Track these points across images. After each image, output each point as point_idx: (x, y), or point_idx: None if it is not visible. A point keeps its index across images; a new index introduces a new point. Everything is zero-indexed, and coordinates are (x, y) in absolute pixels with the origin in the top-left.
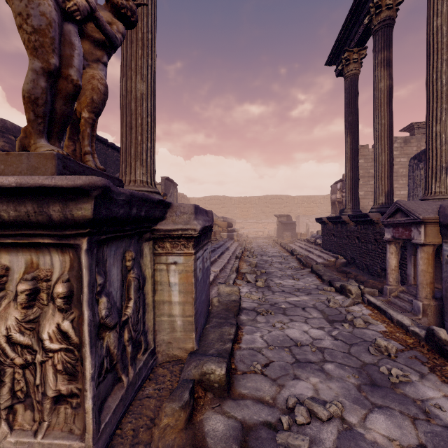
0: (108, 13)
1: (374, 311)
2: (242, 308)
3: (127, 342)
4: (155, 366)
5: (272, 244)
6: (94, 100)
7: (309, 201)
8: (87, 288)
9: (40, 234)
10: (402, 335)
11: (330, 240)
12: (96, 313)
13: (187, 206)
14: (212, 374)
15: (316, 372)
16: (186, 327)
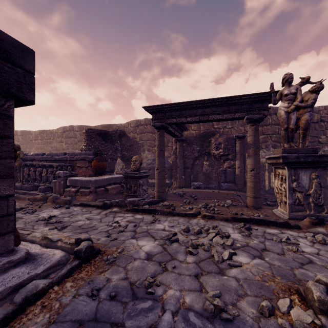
0: (309, 94)
1: None
2: None
3: (311, 202)
4: None
5: None
6: (301, 127)
7: None
8: (287, 178)
9: (279, 165)
10: None
11: None
12: (291, 185)
13: None
14: None
15: None
16: None
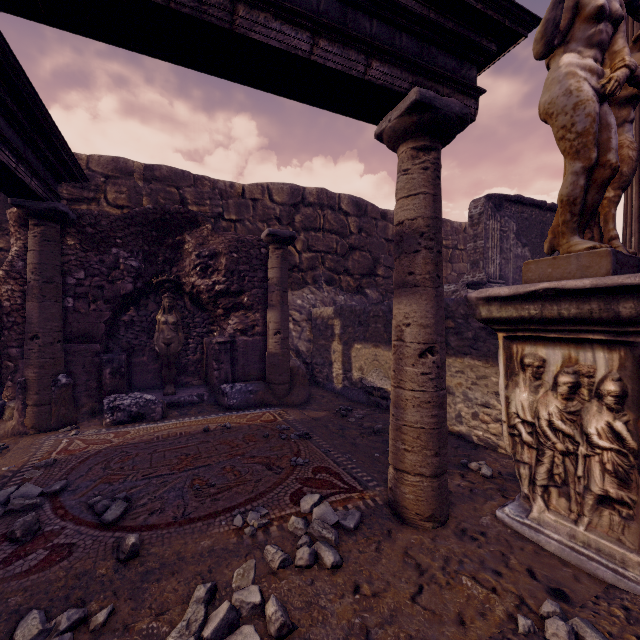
0: (637, 55)
1: None
2: None
3: None
4: None
5: None
6: (622, 173)
7: None
8: None
9: (592, 330)
10: None
11: None
12: None
13: None
14: None
15: None
16: None
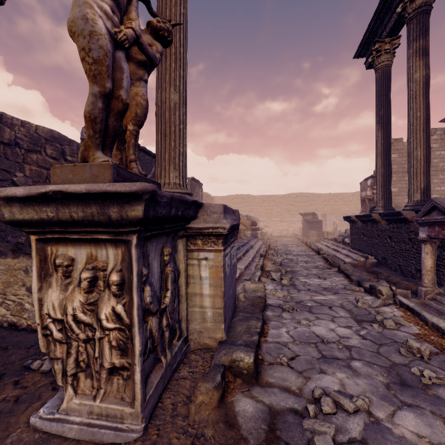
0: (149, 36)
1: (407, 313)
2: (267, 304)
3: (165, 328)
4: (187, 352)
5: (297, 243)
6: (137, 114)
7: (337, 198)
8: (136, 277)
9: (100, 231)
10: (437, 338)
11: (359, 239)
12: (143, 299)
13: (217, 206)
14: (241, 361)
15: (342, 368)
16: (216, 319)
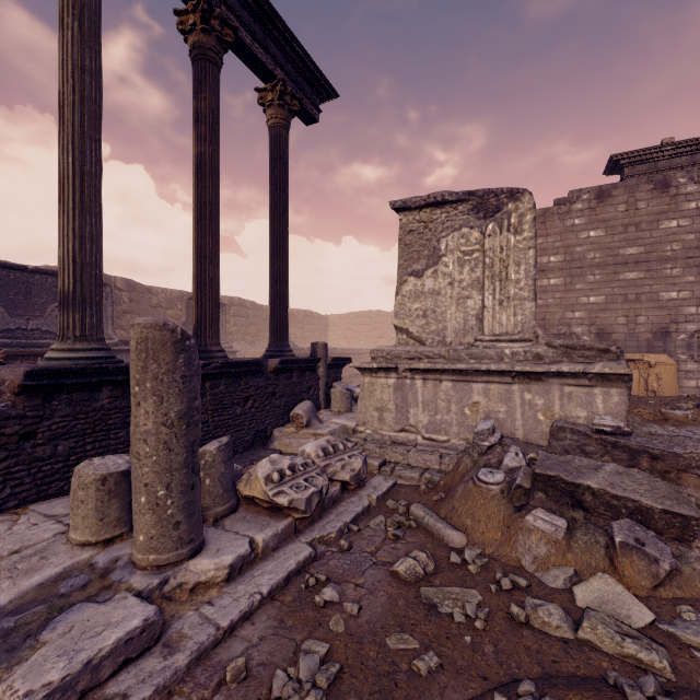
0: None
1: None
2: None
3: None
4: None
5: None
6: None
7: None
8: None
9: None
10: None
11: None
12: None
13: None
14: None
15: None
16: None
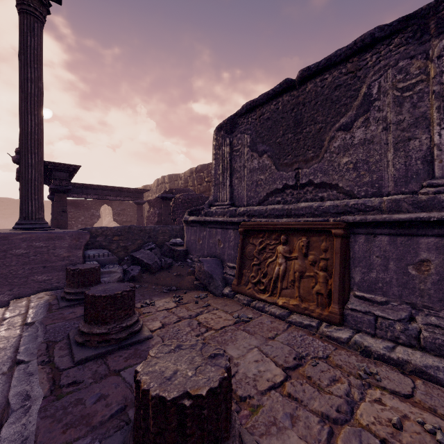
0: None
1: None
2: None
3: None
4: None
5: None
6: None
7: None
8: None
9: None
10: None
11: None
12: None
13: None
14: None
15: None
16: None
